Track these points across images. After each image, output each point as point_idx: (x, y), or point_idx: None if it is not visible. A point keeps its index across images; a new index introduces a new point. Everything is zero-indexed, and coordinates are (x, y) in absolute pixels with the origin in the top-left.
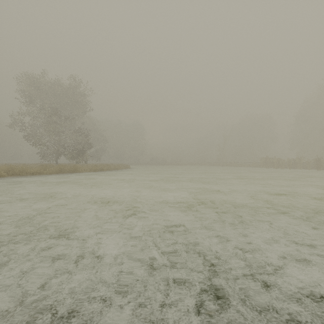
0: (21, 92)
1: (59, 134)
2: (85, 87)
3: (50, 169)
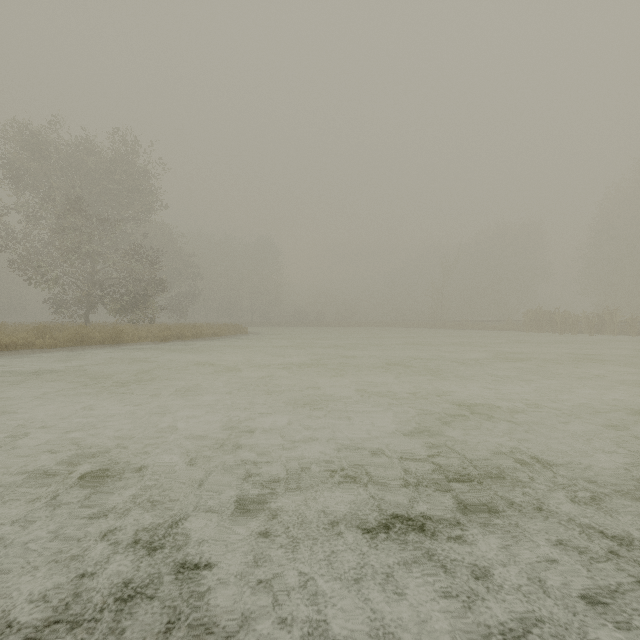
0: (3, 165)
1: (92, 259)
2: (150, 158)
3: (57, 336)
